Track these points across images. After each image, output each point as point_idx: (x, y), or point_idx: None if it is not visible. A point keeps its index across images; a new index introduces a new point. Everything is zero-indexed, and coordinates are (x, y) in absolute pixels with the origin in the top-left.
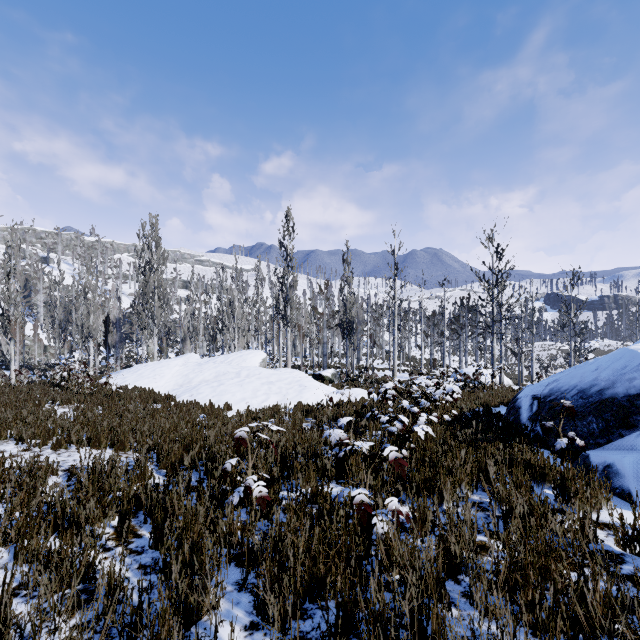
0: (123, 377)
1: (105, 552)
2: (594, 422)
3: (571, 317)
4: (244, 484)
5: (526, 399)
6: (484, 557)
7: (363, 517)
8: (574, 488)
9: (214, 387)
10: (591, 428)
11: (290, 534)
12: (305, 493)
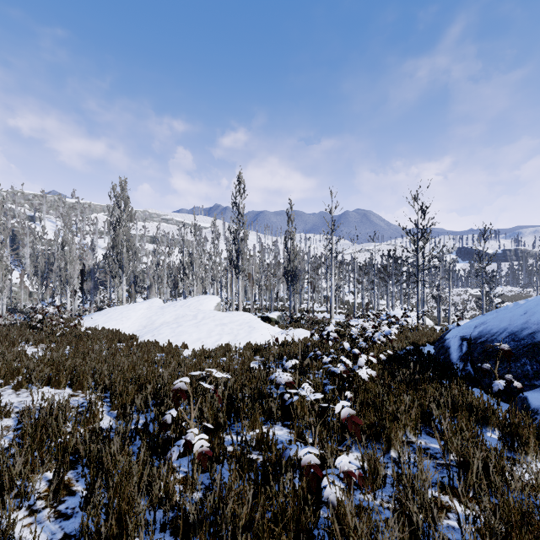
0: (94, 319)
1: (30, 516)
2: (528, 364)
3: (483, 267)
4: (184, 438)
5: (454, 340)
6: (443, 520)
7: (312, 482)
8: (525, 436)
9: (173, 328)
10: (525, 370)
11: (231, 501)
12: (250, 441)
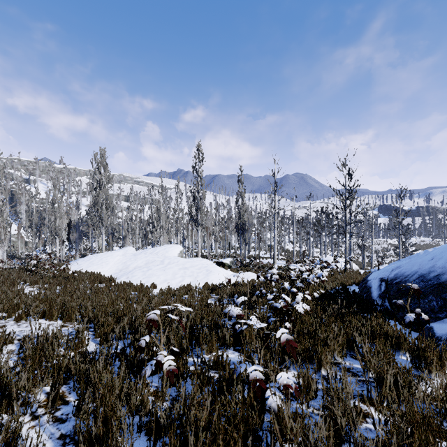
0: (79, 264)
1: (33, 420)
2: (434, 300)
3: (400, 221)
4: (155, 358)
5: (375, 281)
6: (362, 424)
7: (258, 392)
8: (429, 358)
9: (144, 271)
10: (432, 305)
11: (193, 408)
12: (208, 362)
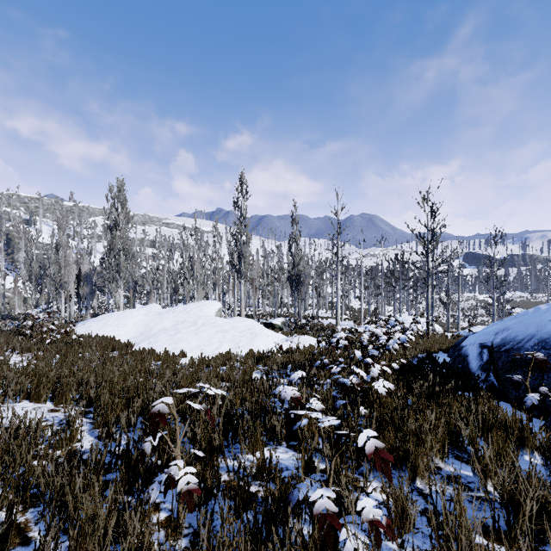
0: (88, 326)
1: None
2: None
3: (494, 271)
4: (166, 472)
5: (473, 347)
6: None
7: (328, 538)
8: None
9: (171, 335)
10: None
11: None
12: (249, 471)
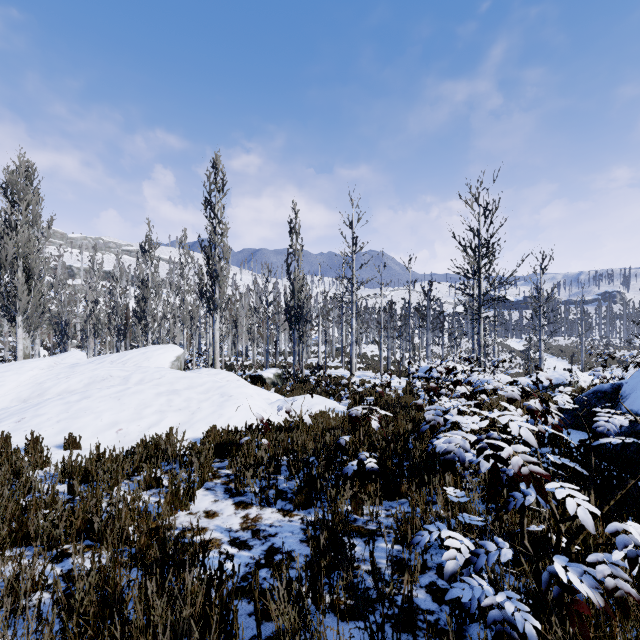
0: None
1: None
2: None
3: (541, 305)
4: None
5: None
6: None
7: None
8: None
9: (69, 403)
10: None
11: None
12: None
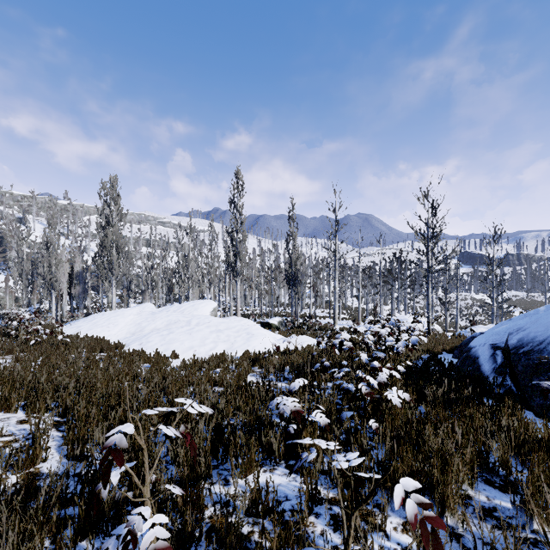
0: (78, 326)
1: None
2: None
3: (493, 270)
4: (126, 525)
5: (483, 348)
6: None
7: None
8: None
9: (164, 335)
10: None
11: None
12: (240, 508)
